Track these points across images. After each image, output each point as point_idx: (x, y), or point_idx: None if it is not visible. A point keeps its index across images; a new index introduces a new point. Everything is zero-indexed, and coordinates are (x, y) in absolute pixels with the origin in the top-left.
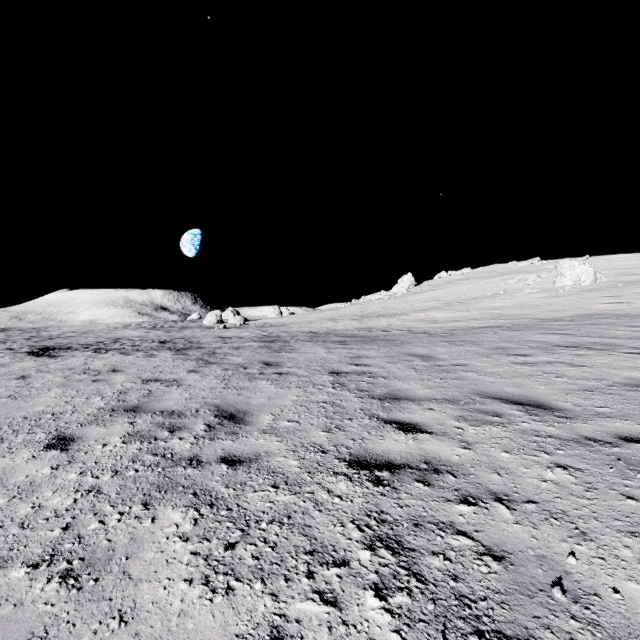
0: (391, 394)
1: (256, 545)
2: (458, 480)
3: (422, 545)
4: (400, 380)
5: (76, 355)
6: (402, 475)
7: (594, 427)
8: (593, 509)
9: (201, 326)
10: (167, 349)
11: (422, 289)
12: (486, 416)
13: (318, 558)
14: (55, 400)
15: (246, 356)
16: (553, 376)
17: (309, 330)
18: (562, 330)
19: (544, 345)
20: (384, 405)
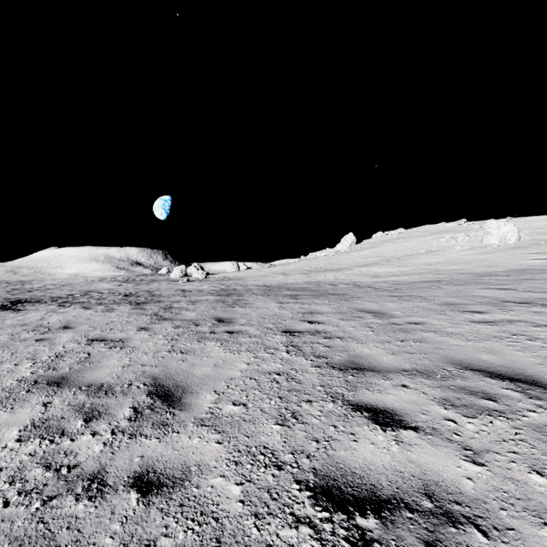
0: (352, 362)
1: None
2: (493, 544)
3: None
4: (358, 342)
5: (39, 309)
6: (399, 527)
7: None
8: None
9: (168, 279)
10: (128, 303)
11: (362, 247)
12: (477, 399)
13: None
14: None
15: (200, 311)
16: (524, 338)
17: (263, 284)
18: (503, 285)
19: (494, 301)
20: (347, 379)
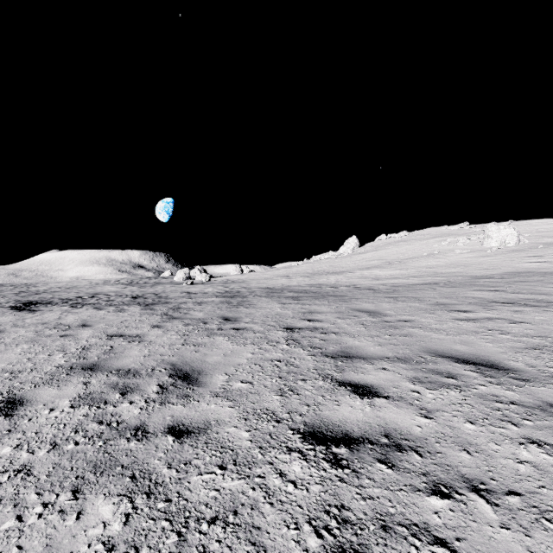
0: (343, 352)
1: None
2: (424, 460)
3: None
4: (351, 336)
5: (53, 310)
6: (362, 452)
7: None
8: None
9: (172, 282)
10: (137, 304)
11: (365, 250)
12: (441, 377)
13: None
14: (19, 357)
15: (207, 311)
16: (497, 333)
17: (266, 286)
18: (495, 287)
19: (481, 301)
20: (337, 364)
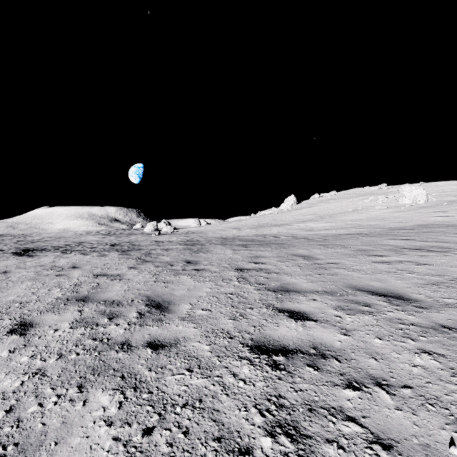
0: (282, 287)
1: (171, 430)
2: (342, 365)
3: (317, 432)
4: (289, 275)
5: (48, 255)
6: (295, 360)
7: (446, 316)
8: None
9: (142, 233)
10: (115, 250)
11: (302, 206)
12: (358, 306)
13: (225, 445)
14: (25, 291)
15: (173, 256)
16: (405, 272)
17: (220, 236)
18: (406, 236)
19: (395, 248)
20: (277, 296)
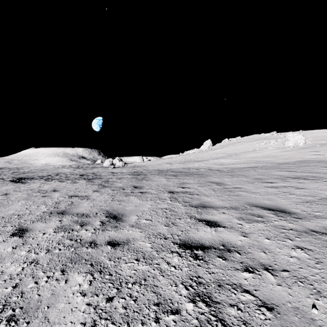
0: (201, 204)
1: (125, 299)
2: (242, 256)
3: (223, 299)
4: (206, 196)
5: (35, 182)
6: (209, 253)
7: (315, 224)
8: (322, 275)
9: (102, 166)
10: (83, 179)
11: (216, 147)
12: (254, 217)
13: (162, 308)
14: (20, 207)
15: (124, 183)
16: (288, 194)
17: (157, 169)
18: (290, 169)
19: (281, 177)
20: (198, 210)
